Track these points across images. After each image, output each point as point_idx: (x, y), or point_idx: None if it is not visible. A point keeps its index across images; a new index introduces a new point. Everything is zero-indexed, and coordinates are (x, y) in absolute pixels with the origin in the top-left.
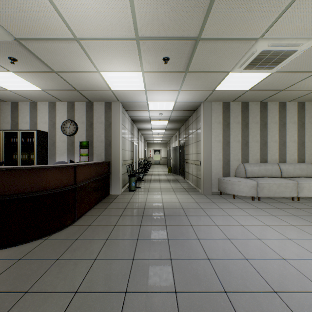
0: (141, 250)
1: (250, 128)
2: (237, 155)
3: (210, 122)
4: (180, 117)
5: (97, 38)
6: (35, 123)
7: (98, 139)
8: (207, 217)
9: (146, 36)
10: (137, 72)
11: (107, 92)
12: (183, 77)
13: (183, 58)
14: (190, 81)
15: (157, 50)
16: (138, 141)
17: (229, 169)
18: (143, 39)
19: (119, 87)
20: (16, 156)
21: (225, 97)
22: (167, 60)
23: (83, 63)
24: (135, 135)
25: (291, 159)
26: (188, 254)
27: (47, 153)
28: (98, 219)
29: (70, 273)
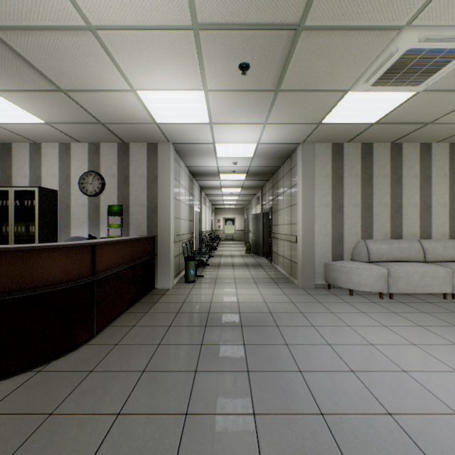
0: (201, 395)
1: (376, 185)
2: (354, 226)
3: (313, 174)
4: (265, 169)
5: (126, 27)
6: (39, 177)
7: (137, 201)
8: (312, 328)
9: (209, 22)
10: (197, 92)
11: (149, 126)
12: (271, 101)
13: (272, 65)
14: (282, 107)
15: (230, 50)
16: (200, 205)
17: (343, 249)
18: (205, 29)
19: (168, 118)
20: (8, 228)
21: (337, 136)
22: (246, 69)
23: (107, 74)
24: (195, 196)
25: (440, 232)
26: (285, 402)
27: (57, 223)
28: (132, 333)
29: (69, 447)
